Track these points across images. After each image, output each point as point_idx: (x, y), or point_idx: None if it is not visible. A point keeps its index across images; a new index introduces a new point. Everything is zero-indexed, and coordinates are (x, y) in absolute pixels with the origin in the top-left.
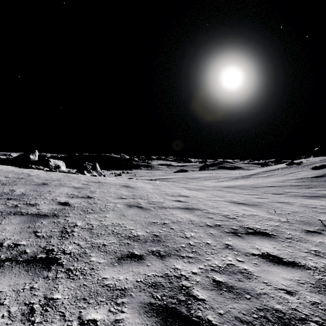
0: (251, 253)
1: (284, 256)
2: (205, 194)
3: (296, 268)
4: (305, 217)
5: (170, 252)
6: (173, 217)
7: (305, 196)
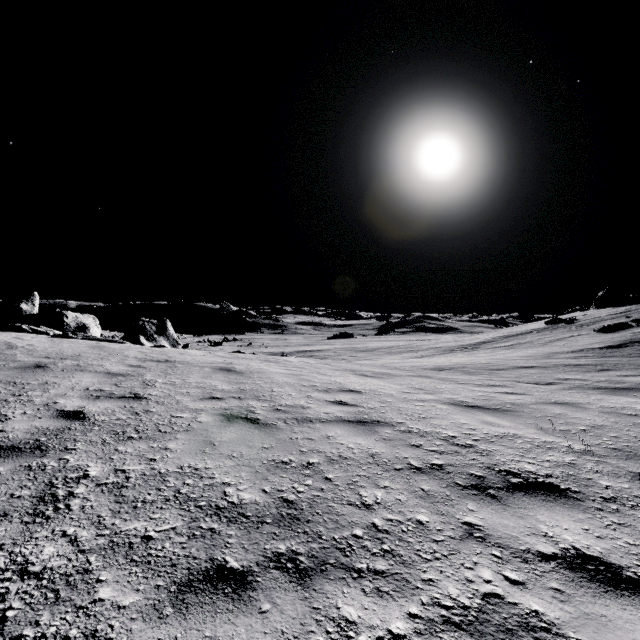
0: (537, 553)
1: (623, 561)
2: (394, 385)
3: None
4: (623, 440)
5: (326, 558)
6: (331, 447)
7: (603, 388)
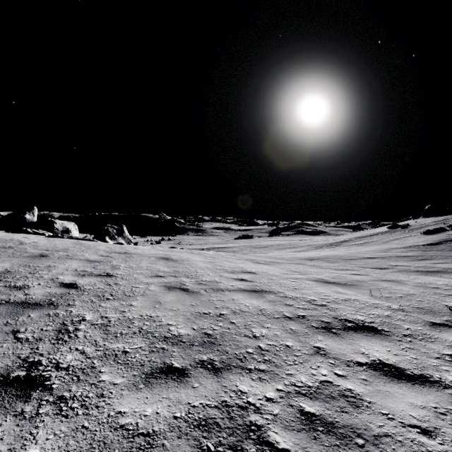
0: (356, 362)
1: (407, 366)
2: (278, 269)
3: (428, 386)
4: (425, 303)
5: (230, 363)
6: (235, 305)
7: (420, 271)
